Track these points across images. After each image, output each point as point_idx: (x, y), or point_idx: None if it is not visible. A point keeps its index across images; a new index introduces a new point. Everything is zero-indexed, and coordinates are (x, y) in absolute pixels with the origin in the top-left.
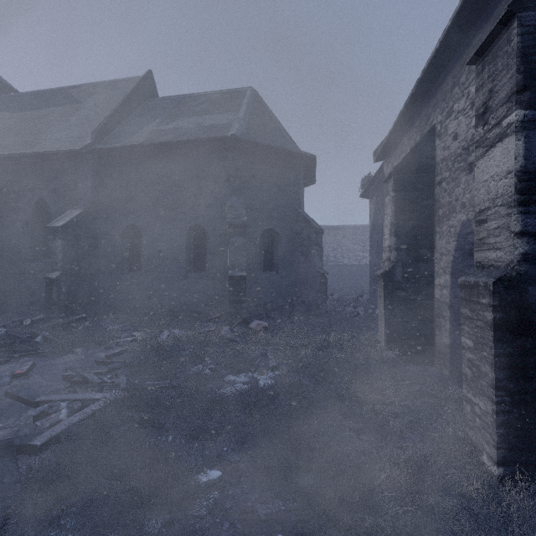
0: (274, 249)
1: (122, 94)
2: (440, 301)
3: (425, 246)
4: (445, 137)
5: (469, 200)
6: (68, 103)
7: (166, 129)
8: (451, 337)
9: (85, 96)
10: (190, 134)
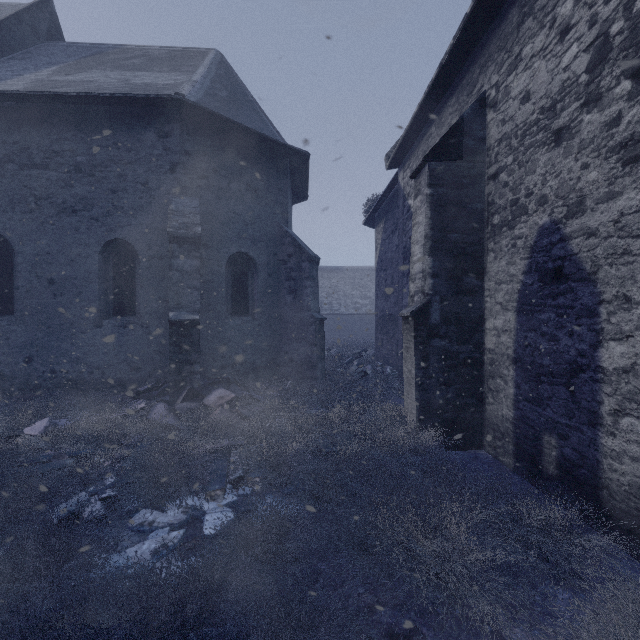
0: (248, 284)
1: None
2: (495, 354)
3: (473, 272)
4: (505, 104)
5: (555, 189)
6: None
7: (65, 80)
8: (518, 407)
9: None
10: (107, 90)
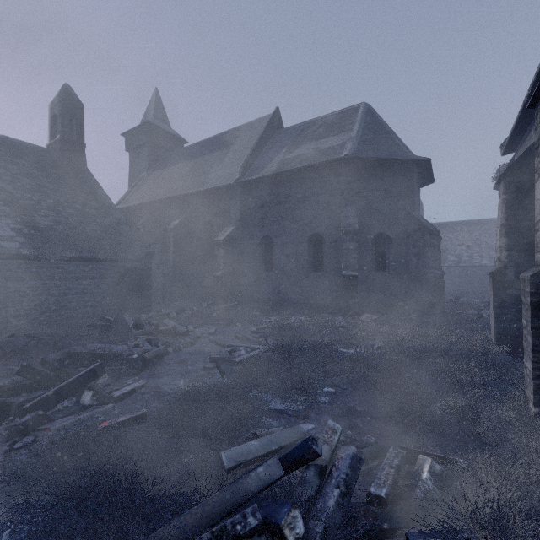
0: (385, 252)
1: (258, 133)
2: None
3: None
4: None
5: None
6: (221, 147)
7: (291, 157)
8: None
9: (232, 140)
10: (310, 159)
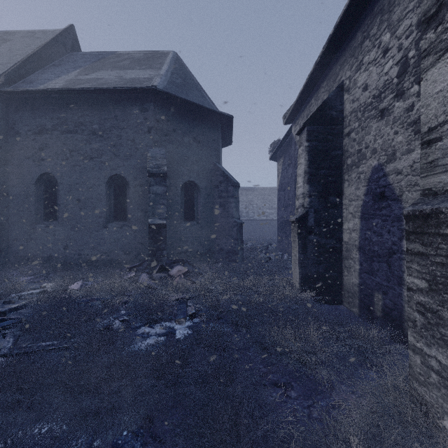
0: (194, 201)
1: (40, 43)
2: (348, 244)
3: (335, 193)
4: (354, 90)
5: (381, 145)
6: None
7: (85, 78)
8: (361, 277)
9: None
10: (110, 84)
